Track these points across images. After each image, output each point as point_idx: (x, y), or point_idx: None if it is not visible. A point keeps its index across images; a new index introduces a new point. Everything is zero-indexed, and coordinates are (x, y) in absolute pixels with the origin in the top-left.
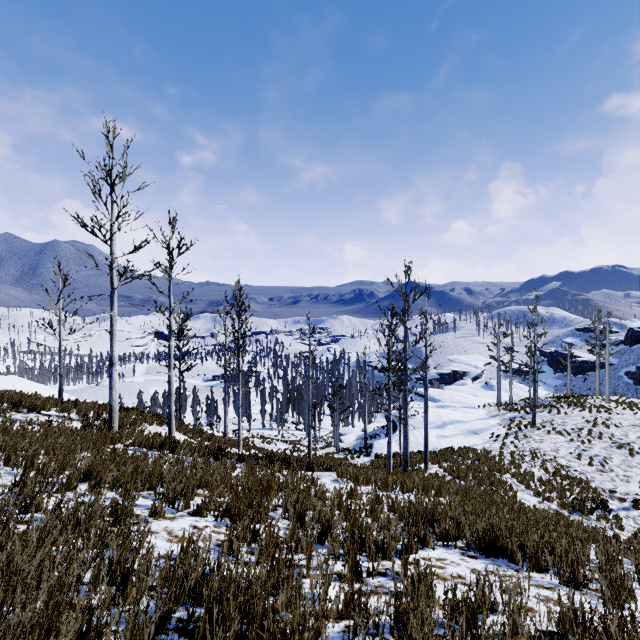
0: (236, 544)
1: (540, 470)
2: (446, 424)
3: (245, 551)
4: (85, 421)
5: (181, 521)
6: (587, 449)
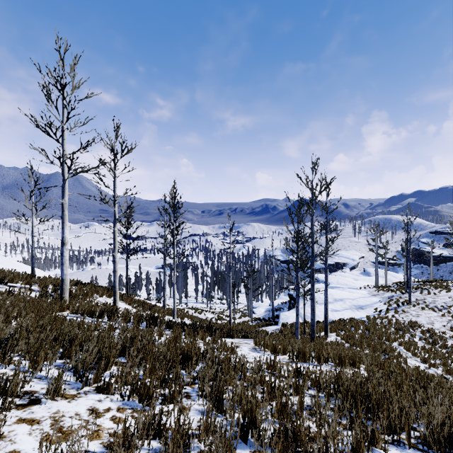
0: None
1: (420, 339)
2: (337, 301)
3: None
4: (42, 292)
5: (81, 401)
6: None
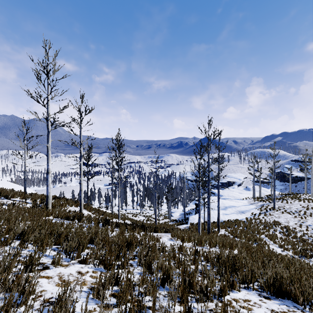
0: (101, 291)
1: (280, 233)
2: (227, 208)
3: (109, 294)
4: (34, 204)
5: (71, 268)
6: (304, 222)
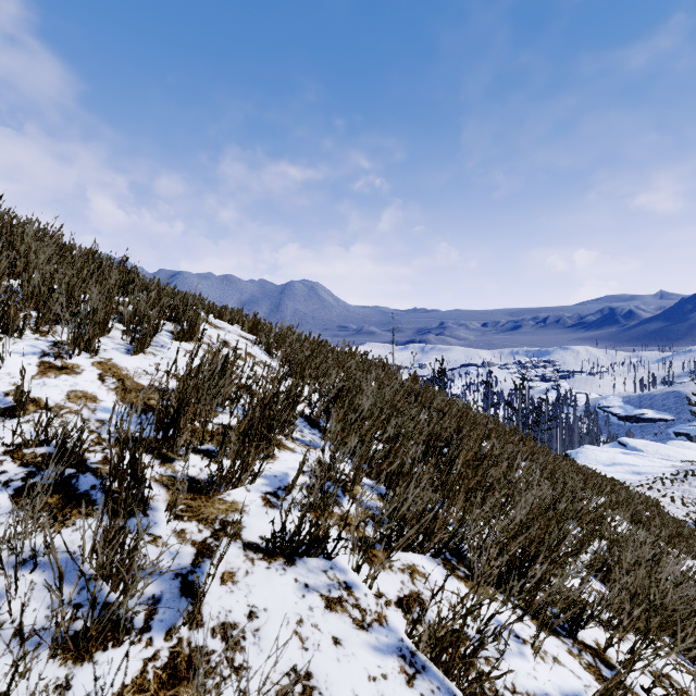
0: None
1: (668, 500)
2: (614, 464)
3: None
4: None
5: None
6: None
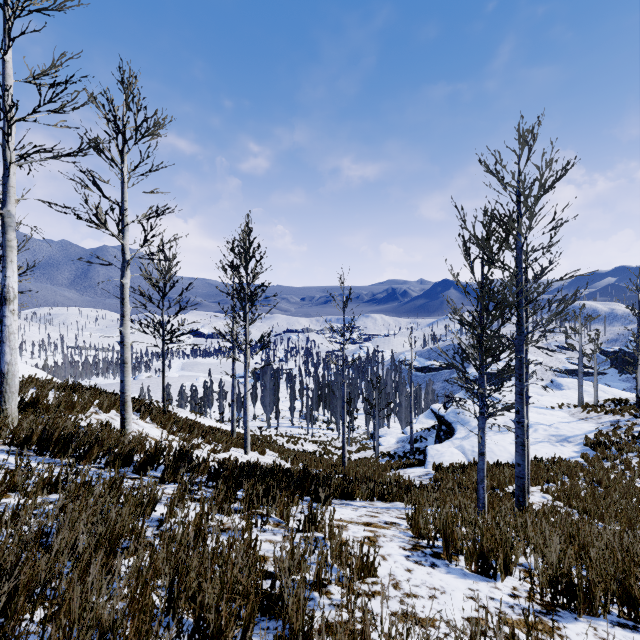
0: None
1: None
2: None
3: None
4: None
5: None
6: None
